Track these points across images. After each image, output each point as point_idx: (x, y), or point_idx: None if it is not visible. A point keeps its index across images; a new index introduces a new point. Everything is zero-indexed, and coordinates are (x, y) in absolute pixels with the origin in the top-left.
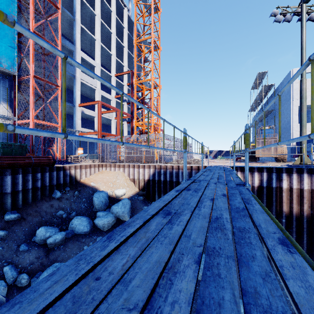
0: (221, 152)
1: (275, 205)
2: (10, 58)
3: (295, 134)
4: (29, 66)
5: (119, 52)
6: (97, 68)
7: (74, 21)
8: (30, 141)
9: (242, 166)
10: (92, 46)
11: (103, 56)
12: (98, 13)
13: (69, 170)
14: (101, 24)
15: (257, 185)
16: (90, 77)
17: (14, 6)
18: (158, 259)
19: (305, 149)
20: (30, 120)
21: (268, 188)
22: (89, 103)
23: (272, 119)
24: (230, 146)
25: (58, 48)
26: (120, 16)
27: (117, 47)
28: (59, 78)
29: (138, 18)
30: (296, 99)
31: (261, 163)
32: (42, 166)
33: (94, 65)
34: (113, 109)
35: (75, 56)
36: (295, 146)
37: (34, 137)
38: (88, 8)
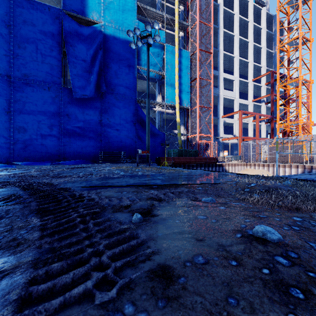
0: None
1: None
2: (187, 99)
3: None
4: (196, 100)
5: (256, 54)
6: (235, 81)
7: (218, 52)
8: (197, 148)
9: None
10: (231, 63)
11: (239, 66)
12: (237, 32)
13: (225, 167)
14: (239, 40)
15: None
16: (228, 89)
17: (189, 67)
18: (306, 176)
19: None
20: (197, 134)
21: None
22: (231, 114)
23: None
24: None
25: (211, 81)
26: (256, 18)
27: (254, 51)
28: (212, 102)
29: (281, 24)
30: None
31: None
32: (211, 163)
33: (233, 79)
34: (251, 114)
35: (219, 79)
36: None
37: (199, 145)
38: (228, 34)
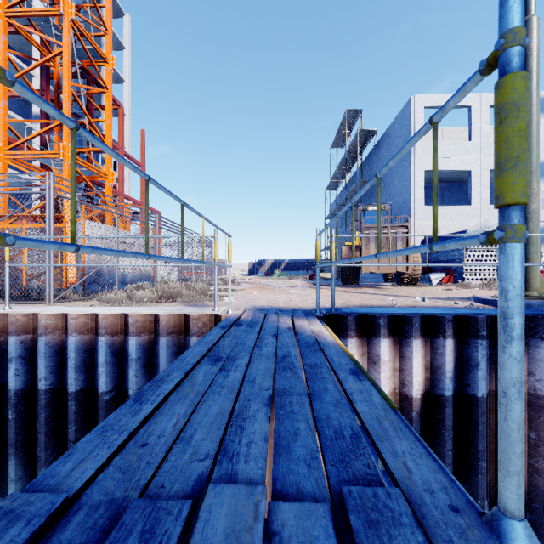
0: (280, 263)
1: (486, 468)
2: None
3: (418, 227)
4: None
5: None
6: None
7: None
8: None
9: (358, 308)
10: None
11: None
12: None
13: None
14: None
15: (422, 390)
16: None
17: None
18: None
19: (538, 249)
20: None
21: (456, 398)
22: None
23: (372, 200)
24: (317, 230)
25: None
26: None
27: None
28: None
29: None
30: (420, 157)
31: (375, 289)
32: None
33: None
34: None
35: None
36: (537, 234)
37: None
38: None
